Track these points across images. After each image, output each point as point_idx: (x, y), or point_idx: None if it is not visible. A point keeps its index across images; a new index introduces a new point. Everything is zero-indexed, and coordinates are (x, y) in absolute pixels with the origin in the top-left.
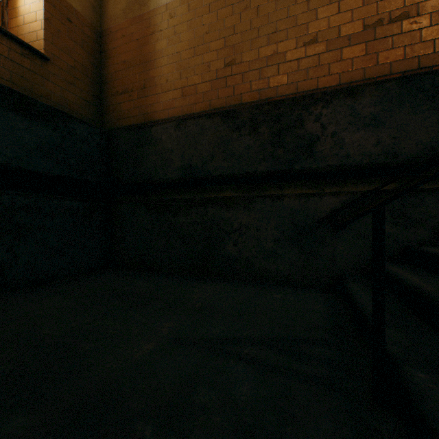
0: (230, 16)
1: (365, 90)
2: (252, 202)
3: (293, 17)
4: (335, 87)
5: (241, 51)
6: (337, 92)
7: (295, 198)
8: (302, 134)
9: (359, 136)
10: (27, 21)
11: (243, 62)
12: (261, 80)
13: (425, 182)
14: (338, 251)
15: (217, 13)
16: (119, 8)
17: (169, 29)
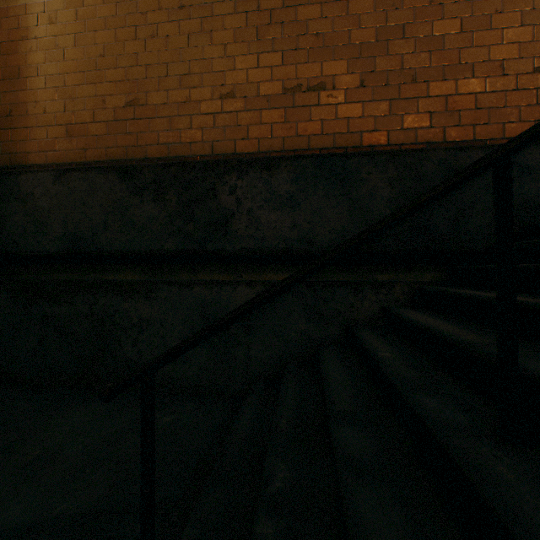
0: (132, 40)
1: (282, 165)
2: (156, 290)
3: (209, 60)
4: (254, 154)
5: (146, 90)
6: (253, 161)
7: (206, 286)
8: (216, 208)
9: (275, 217)
10: None
11: (150, 104)
12: (172, 132)
13: (191, 347)
14: (253, 351)
15: (115, 32)
16: None
17: (49, 38)
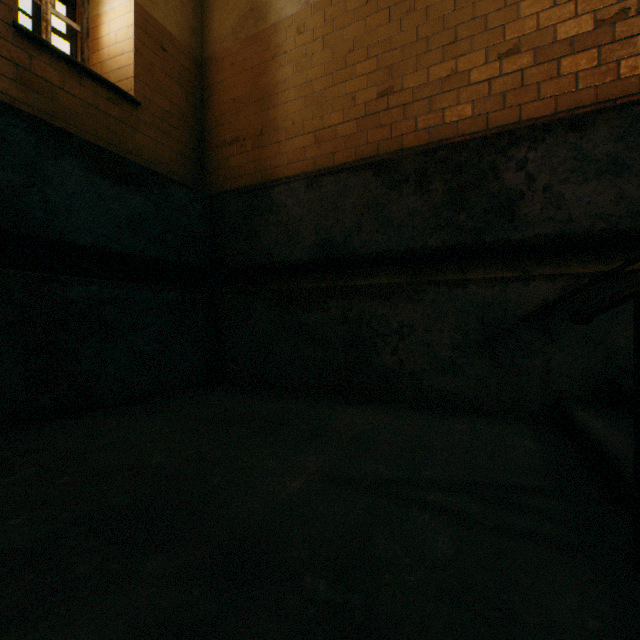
0: (385, 24)
1: (599, 120)
2: (419, 291)
3: (482, 18)
4: (549, 117)
5: (401, 74)
6: (552, 124)
7: (485, 285)
8: (497, 190)
9: (587, 190)
10: (112, 55)
11: (405, 89)
12: (432, 114)
13: None
14: (554, 363)
15: (365, 21)
16: (226, 26)
17: (297, 49)
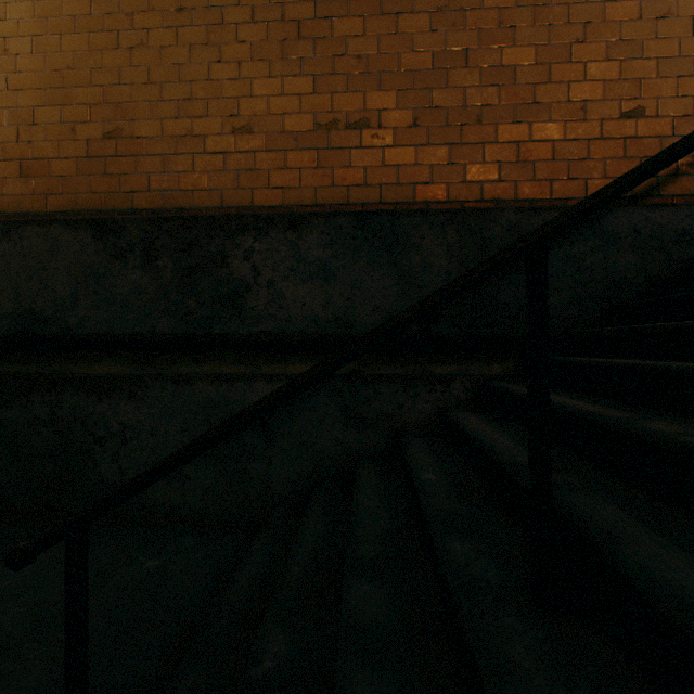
0: (113, 49)
1: (313, 223)
2: (144, 386)
3: (218, 82)
4: (278, 209)
5: (132, 117)
6: (275, 218)
7: (213, 382)
8: (226, 278)
9: (304, 291)
10: None
11: (137, 137)
12: (167, 175)
13: (136, 492)
14: (274, 467)
15: (89, 37)
16: None
17: None
